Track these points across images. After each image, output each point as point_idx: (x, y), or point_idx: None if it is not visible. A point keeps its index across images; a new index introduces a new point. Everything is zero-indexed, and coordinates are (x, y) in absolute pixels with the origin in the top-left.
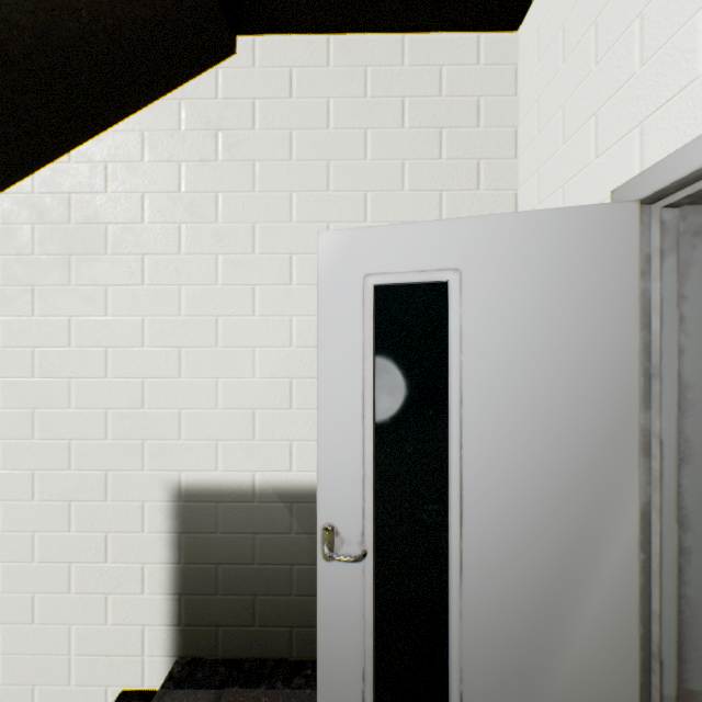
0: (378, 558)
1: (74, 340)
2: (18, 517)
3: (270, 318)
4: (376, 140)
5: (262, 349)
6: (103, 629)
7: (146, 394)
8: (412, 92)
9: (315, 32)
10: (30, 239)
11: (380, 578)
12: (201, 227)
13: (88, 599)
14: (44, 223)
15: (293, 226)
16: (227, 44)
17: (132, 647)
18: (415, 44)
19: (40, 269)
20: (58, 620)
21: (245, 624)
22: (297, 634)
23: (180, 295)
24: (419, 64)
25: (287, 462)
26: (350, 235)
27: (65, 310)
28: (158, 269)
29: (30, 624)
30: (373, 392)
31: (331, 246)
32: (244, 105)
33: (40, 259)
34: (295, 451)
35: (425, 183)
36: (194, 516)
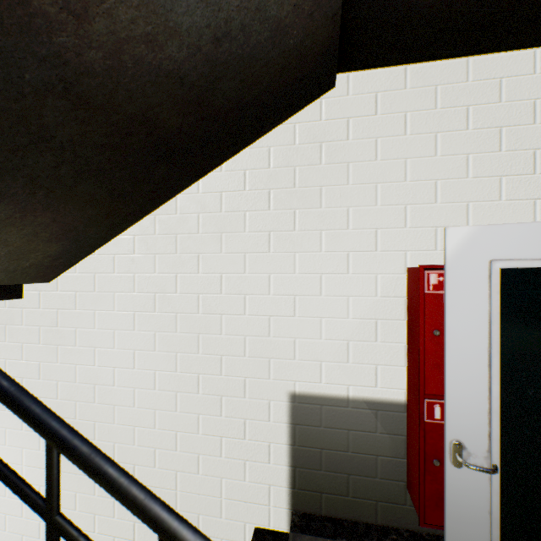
0: (500, 470)
1: (223, 289)
2: (188, 403)
3: (360, 275)
4: (444, 141)
5: (354, 297)
6: (242, 483)
7: (271, 327)
8: (475, 101)
9: (395, 65)
10: (196, 223)
11: (501, 485)
12: (309, 211)
13: (232, 462)
14: (205, 212)
15: (377, 208)
16: (332, 82)
17: (261, 499)
18: (477, 64)
19: (202, 242)
20: (214, 473)
21: (341, 494)
22: (381, 507)
23: (294, 259)
24: (481, 79)
25: (373, 380)
26: (476, 230)
27: (218, 270)
28: (279, 241)
29: (196, 474)
30: (497, 347)
31: (458, 237)
32: (340, 123)
33: (202, 236)
34: (379, 372)
35: (486, 171)
36: (304, 413)
